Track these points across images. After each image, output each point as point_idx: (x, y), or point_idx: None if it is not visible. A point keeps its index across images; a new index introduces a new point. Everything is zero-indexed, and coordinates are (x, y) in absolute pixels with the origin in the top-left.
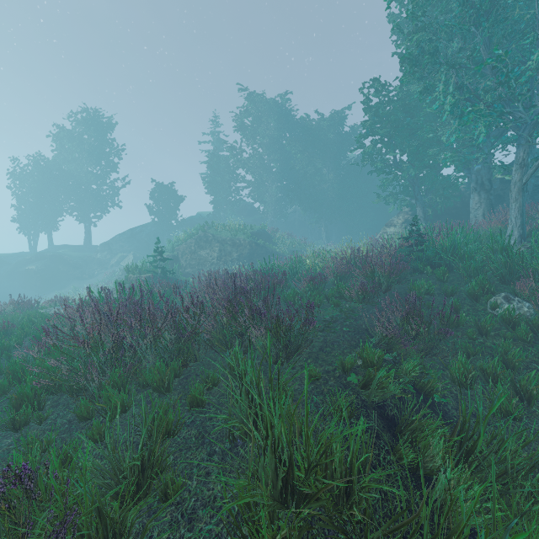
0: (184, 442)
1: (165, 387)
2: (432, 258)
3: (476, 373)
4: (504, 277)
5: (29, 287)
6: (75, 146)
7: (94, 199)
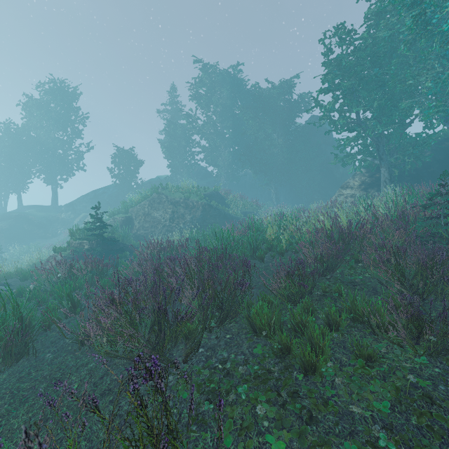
0: None
1: None
2: None
3: None
4: None
5: None
6: (43, 114)
7: (61, 163)
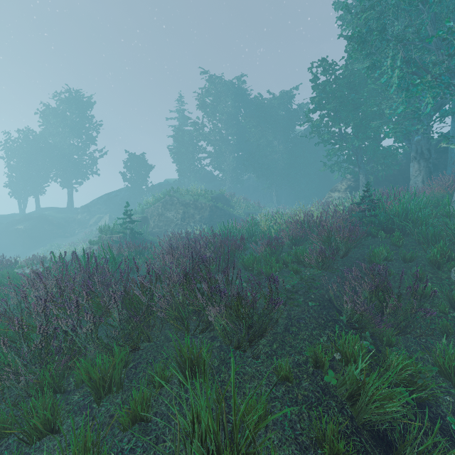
0: None
1: (106, 386)
2: (384, 222)
3: None
4: None
5: (18, 244)
6: (59, 121)
7: (76, 167)
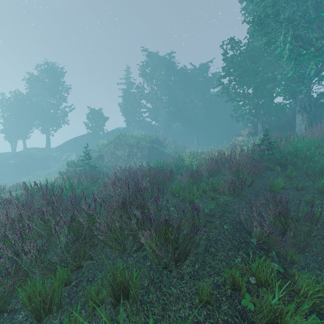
0: None
1: (47, 308)
2: (279, 159)
3: None
4: None
5: (10, 174)
6: (40, 86)
7: (52, 119)
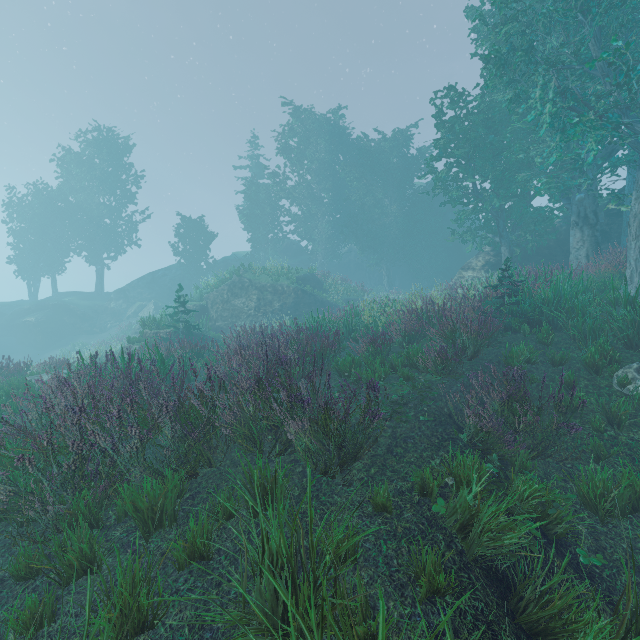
0: (169, 638)
1: (156, 519)
2: (529, 312)
3: (619, 492)
4: (632, 340)
5: (27, 343)
6: (84, 172)
7: (108, 236)
